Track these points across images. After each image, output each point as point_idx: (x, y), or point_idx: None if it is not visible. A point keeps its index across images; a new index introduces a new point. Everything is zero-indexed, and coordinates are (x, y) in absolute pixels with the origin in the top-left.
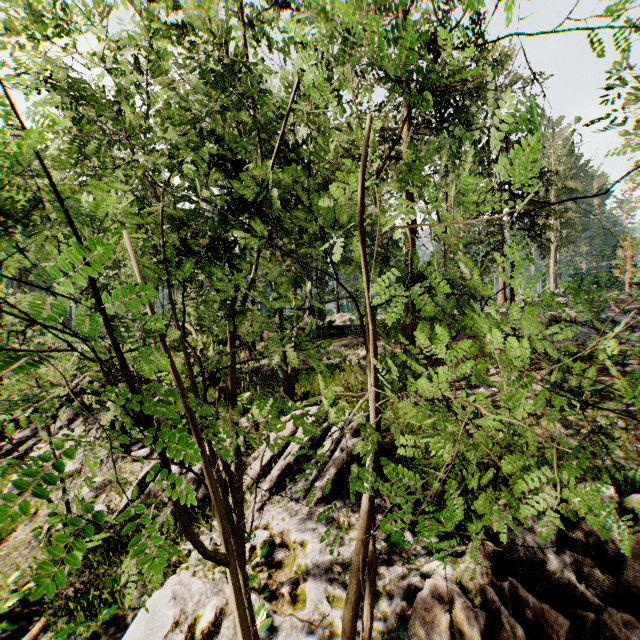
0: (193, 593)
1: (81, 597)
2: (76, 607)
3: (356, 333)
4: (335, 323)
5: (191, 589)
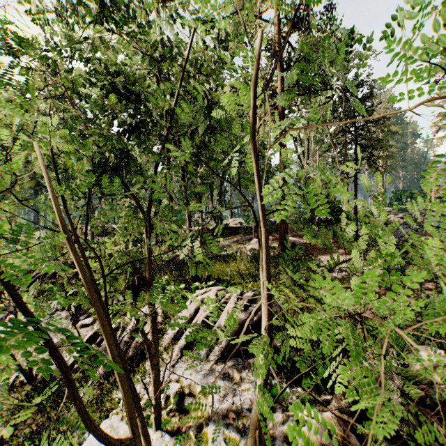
0: (120, 435)
1: (35, 436)
2: (30, 445)
3: (244, 232)
4: (229, 225)
5: (119, 431)
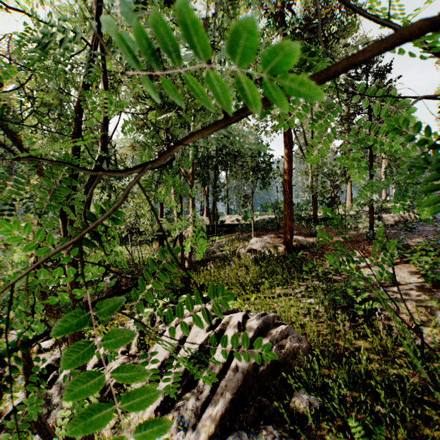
0: None
1: None
2: None
3: (242, 230)
4: (226, 222)
5: None
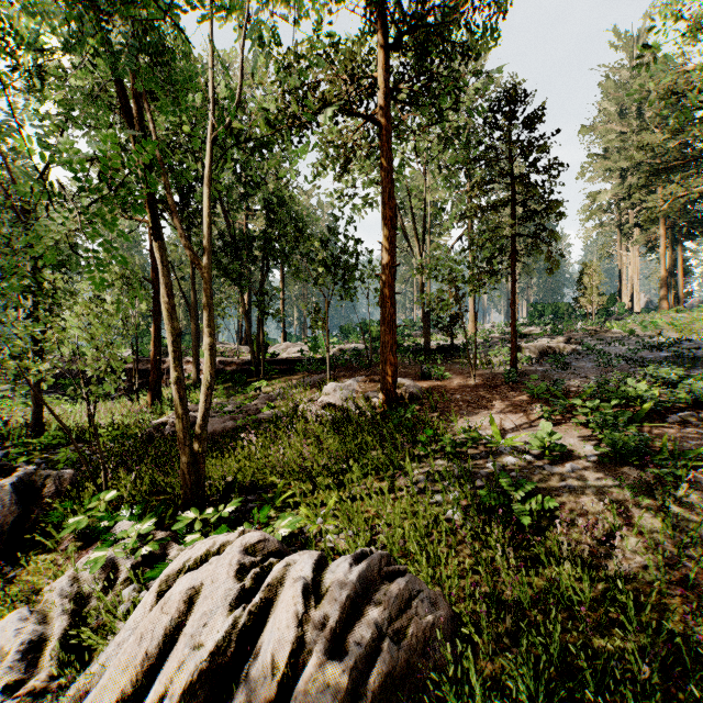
0: None
1: None
2: None
3: (309, 369)
4: (281, 356)
5: None
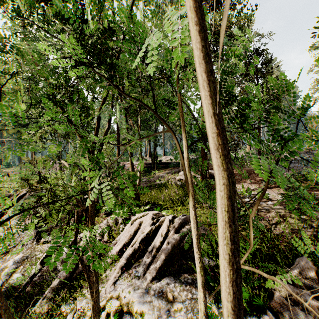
0: None
1: None
2: None
3: (174, 166)
4: (162, 161)
5: None
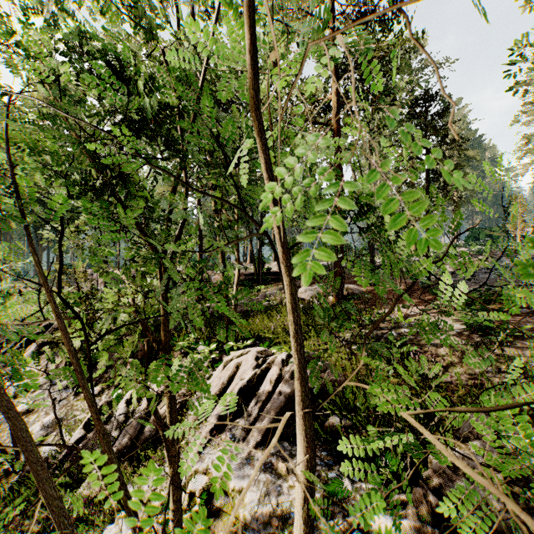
0: None
1: None
2: None
3: None
4: (272, 270)
5: None
